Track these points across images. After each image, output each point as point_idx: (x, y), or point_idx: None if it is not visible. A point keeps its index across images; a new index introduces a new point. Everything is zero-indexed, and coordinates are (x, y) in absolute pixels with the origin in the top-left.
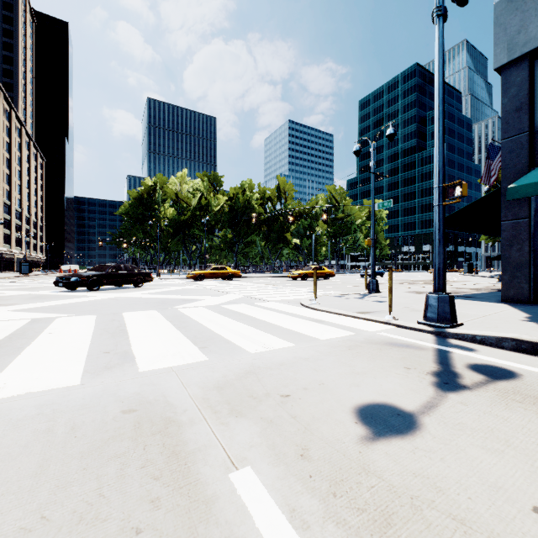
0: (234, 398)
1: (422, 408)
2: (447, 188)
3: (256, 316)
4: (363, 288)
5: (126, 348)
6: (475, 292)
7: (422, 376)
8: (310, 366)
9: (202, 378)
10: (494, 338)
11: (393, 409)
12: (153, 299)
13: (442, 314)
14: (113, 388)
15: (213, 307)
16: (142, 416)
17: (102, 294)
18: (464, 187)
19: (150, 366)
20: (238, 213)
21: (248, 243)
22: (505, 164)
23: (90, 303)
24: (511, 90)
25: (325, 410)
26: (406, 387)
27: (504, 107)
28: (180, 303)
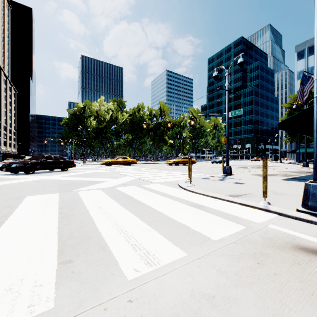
0: None
1: None
2: None
3: (143, 200)
4: (218, 171)
5: None
6: (300, 174)
7: None
8: None
9: None
10: None
11: None
12: (66, 181)
13: None
14: None
15: (108, 189)
16: None
17: (32, 177)
18: None
19: None
20: (135, 124)
21: (141, 142)
22: None
23: (12, 186)
24: None
25: None
26: None
27: None
28: (84, 185)
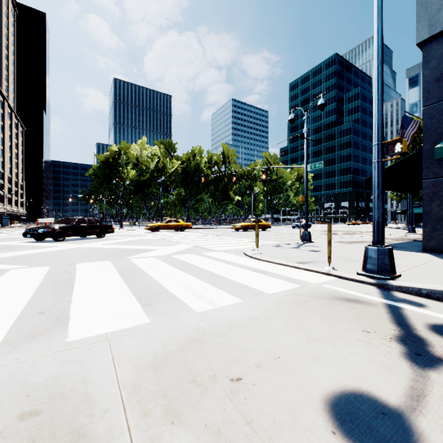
0: (173, 384)
1: (409, 401)
2: (387, 145)
3: (204, 267)
4: (296, 238)
5: (65, 306)
6: (394, 241)
7: (386, 343)
8: (261, 330)
9: (138, 351)
10: (442, 292)
11: (374, 403)
12: (110, 249)
13: (382, 266)
14: (25, 370)
15: (164, 257)
16: (43, 425)
17: (66, 244)
18: (404, 143)
19: (83, 332)
20: (189, 174)
21: (198, 200)
22: (426, 128)
23: (50, 254)
24: (432, 62)
25: (288, 407)
26: (375, 361)
27: (425, 77)
28: (134, 253)
